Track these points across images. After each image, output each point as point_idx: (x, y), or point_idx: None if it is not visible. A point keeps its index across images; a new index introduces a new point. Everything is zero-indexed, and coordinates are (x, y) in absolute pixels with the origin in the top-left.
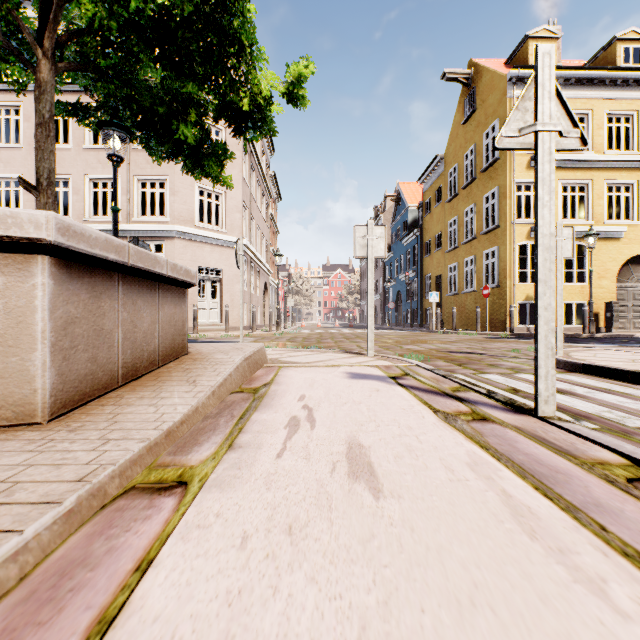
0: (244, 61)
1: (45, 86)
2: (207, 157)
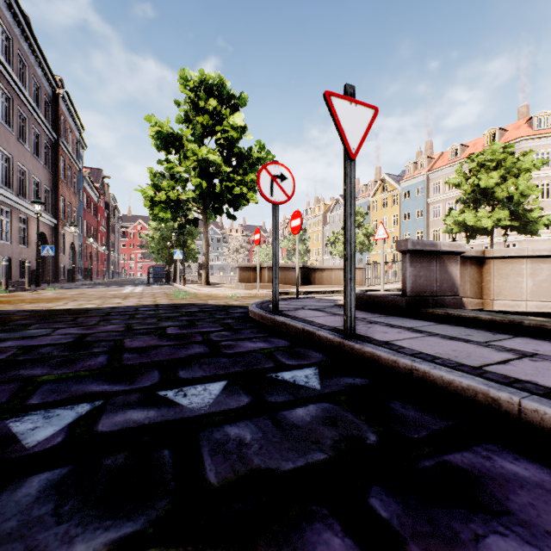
0: (535, 225)
1: (491, 233)
2: (530, 232)
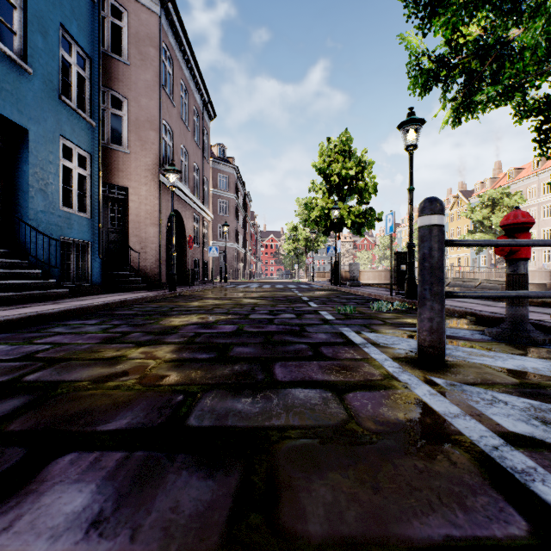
0: None
1: None
2: None
